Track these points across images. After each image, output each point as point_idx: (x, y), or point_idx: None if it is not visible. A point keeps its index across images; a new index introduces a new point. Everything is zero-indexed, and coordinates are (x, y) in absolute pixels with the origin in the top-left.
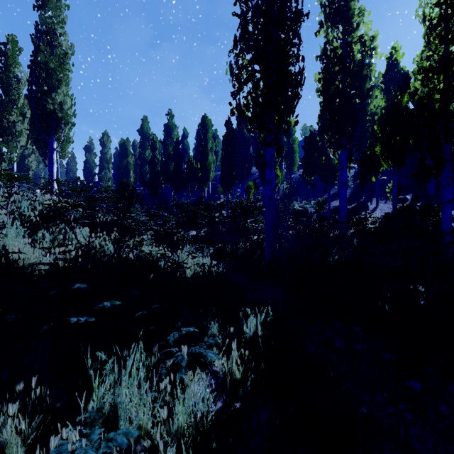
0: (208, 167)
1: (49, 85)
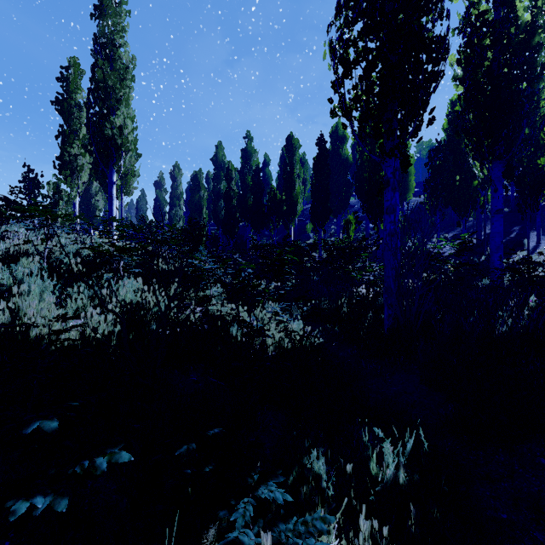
0: (295, 199)
1: (107, 107)
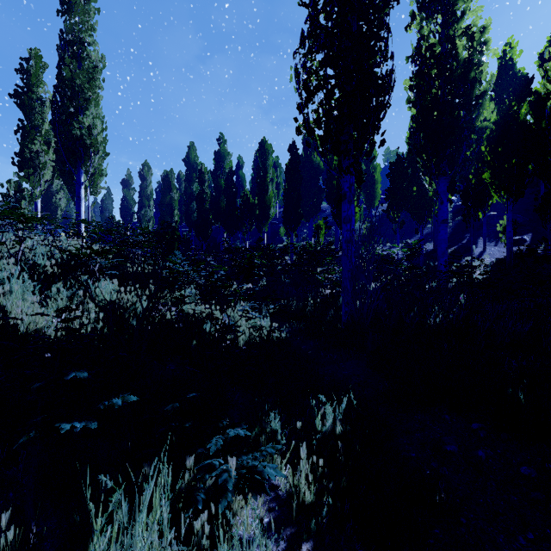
0: (268, 203)
1: (75, 106)
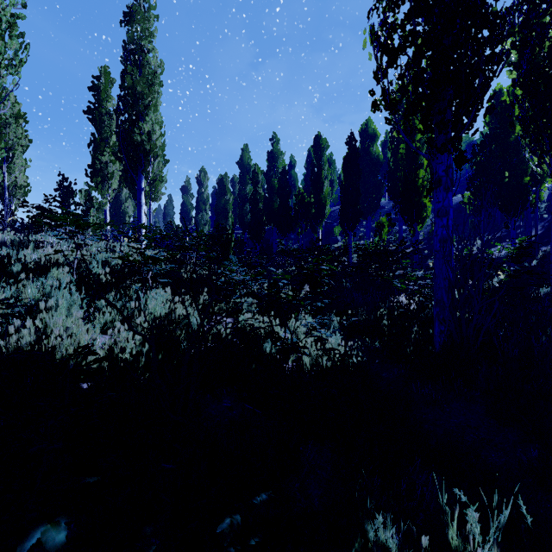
0: (323, 201)
1: (136, 113)
